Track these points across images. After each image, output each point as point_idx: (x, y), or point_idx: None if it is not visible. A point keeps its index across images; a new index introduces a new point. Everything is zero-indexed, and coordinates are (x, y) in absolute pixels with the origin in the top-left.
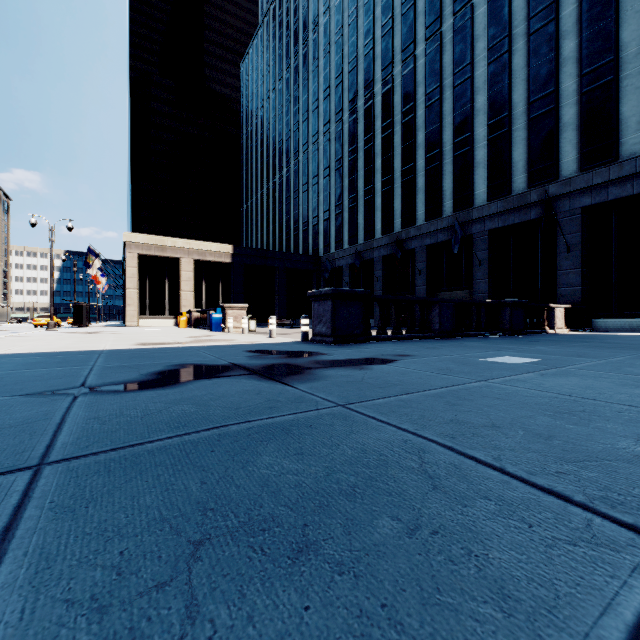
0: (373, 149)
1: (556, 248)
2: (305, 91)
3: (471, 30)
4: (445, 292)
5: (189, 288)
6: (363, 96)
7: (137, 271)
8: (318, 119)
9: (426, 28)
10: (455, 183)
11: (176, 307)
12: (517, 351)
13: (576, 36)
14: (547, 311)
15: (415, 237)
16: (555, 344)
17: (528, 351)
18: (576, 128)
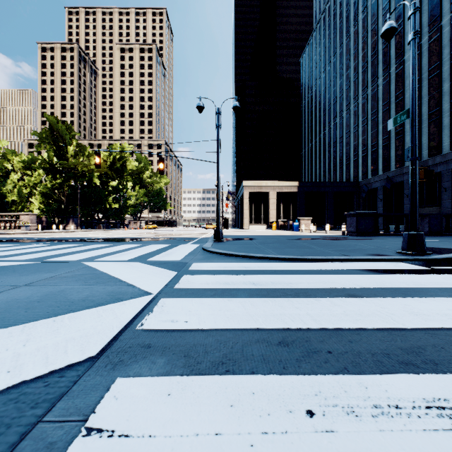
0: (403, 101)
1: None
2: (347, 68)
3: None
4: None
5: (274, 208)
6: (394, 64)
7: (248, 200)
8: (357, 86)
9: (451, 3)
10: None
11: (267, 219)
12: (450, 239)
13: None
14: None
15: (440, 163)
16: None
17: None
18: None
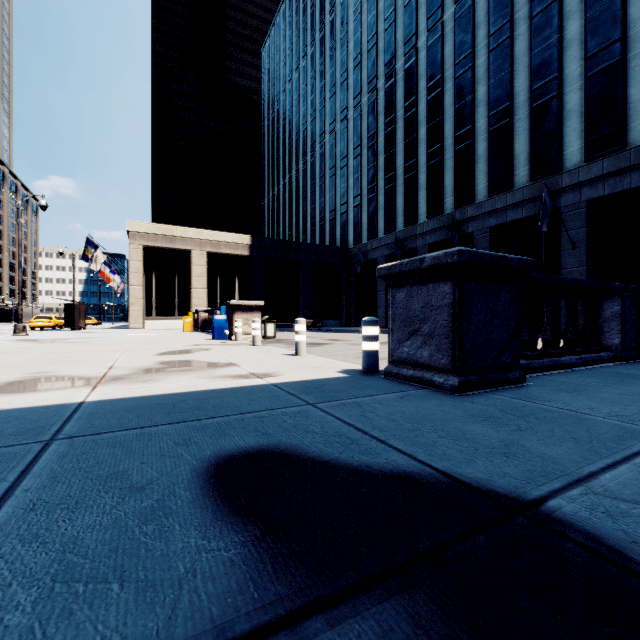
0: (416, 116)
1: None
2: (332, 63)
3: None
4: None
5: (201, 285)
6: (403, 55)
7: (142, 265)
8: (347, 92)
9: None
10: (533, 143)
11: (187, 306)
12: None
13: None
14: None
15: (473, 218)
16: None
17: None
18: None
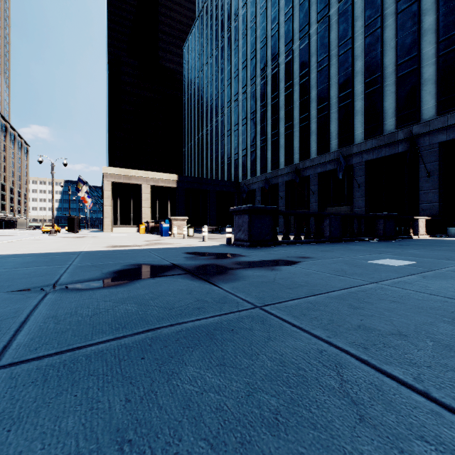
0: (278, 104)
1: (418, 174)
2: (229, 64)
3: (352, 13)
4: (332, 207)
5: (147, 205)
6: (271, 65)
7: (111, 194)
8: (238, 83)
9: (317, 13)
10: (339, 127)
11: (138, 219)
12: (394, 254)
13: (434, 12)
14: (412, 221)
15: (309, 167)
16: (423, 248)
17: (403, 254)
18: (434, 82)
